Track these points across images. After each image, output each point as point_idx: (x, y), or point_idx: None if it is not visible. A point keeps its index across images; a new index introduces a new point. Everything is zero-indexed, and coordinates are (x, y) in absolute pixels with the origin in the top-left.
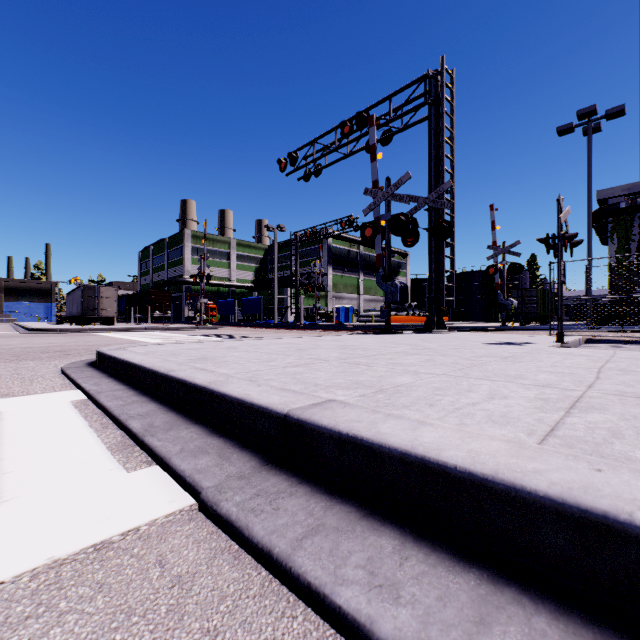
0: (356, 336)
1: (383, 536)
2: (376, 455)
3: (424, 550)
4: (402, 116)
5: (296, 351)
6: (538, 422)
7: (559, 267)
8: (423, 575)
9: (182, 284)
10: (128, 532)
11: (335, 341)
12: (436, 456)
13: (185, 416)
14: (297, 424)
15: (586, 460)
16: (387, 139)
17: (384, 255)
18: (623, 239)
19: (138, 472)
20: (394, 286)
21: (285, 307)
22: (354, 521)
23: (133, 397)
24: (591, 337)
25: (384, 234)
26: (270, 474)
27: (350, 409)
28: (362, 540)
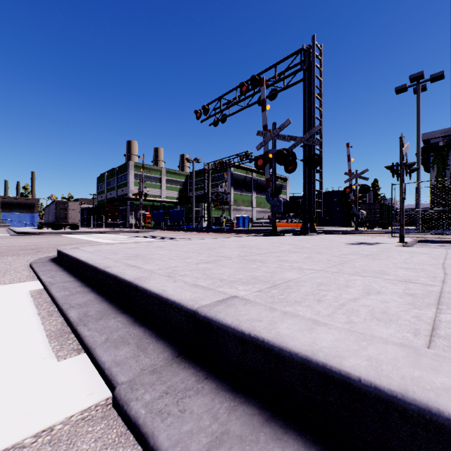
0: (251, 238)
1: (287, 449)
2: (277, 357)
3: None
4: (284, 78)
5: (207, 250)
6: (417, 320)
7: (401, 187)
8: None
9: (127, 200)
10: (41, 433)
11: (236, 241)
12: (338, 365)
13: (115, 306)
14: (204, 321)
15: None
16: (273, 95)
17: (271, 179)
18: (441, 168)
19: (67, 361)
20: (279, 201)
21: (200, 216)
22: (257, 427)
23: (77, 288)
24: (422, 238)
25: (271, 164)
26: (180, 367)
27: (250, 306)
28: None
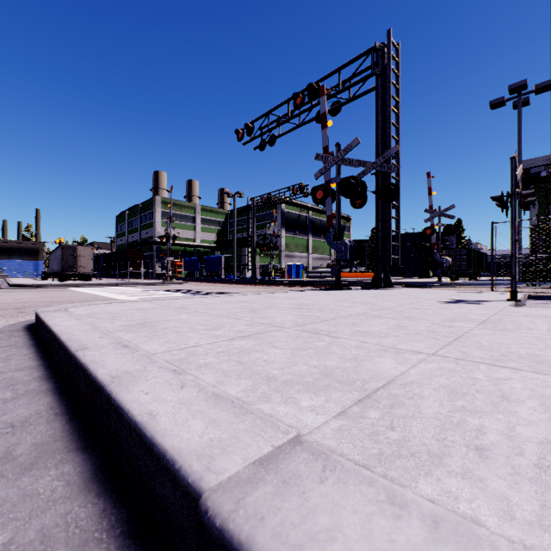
0: (309, 293)
1: None
2: None
3: None
4: (350, 87)
5: (248, 312)
6: None
7: (513, 225)
8: None
9: (153, 244)
10: None
11: (289, 299)
12: None
13: (75, 428)
14: (221, 544)
15: None
16: (336, 110)
17: (334, 216)
18: (544, 204)
19: None
20: (344, 245)
21: (243, 264)
22: None
23: (32, 383)
24: (533, 294)
25: (334, 196)
26: None
27: (338, 488)
28: None
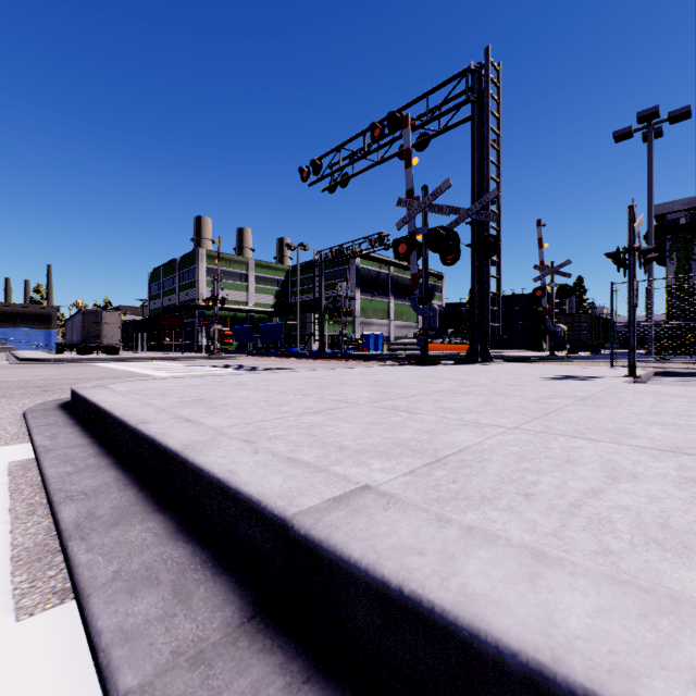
0: (389, 368)
1: None
2: (464, 652)
3: None
4: (440, 116)
5: (317, 389)
6: None
7: (631, 287)
8: None
9: (195, 309)
10: None
11: (365, 375)
12: None
13: (149, 495)
14: (305, 546)
15: None
16: (423, 144)
17: (420, 275)
18: (683, 259)
19: (34, 620)
20: (432, 310)
21: (308, 334)
22: None
23: (90, 459)
24: (661, 369)
25: (420, 251)
26: (253, 649)
27: (398, 513)
28: None
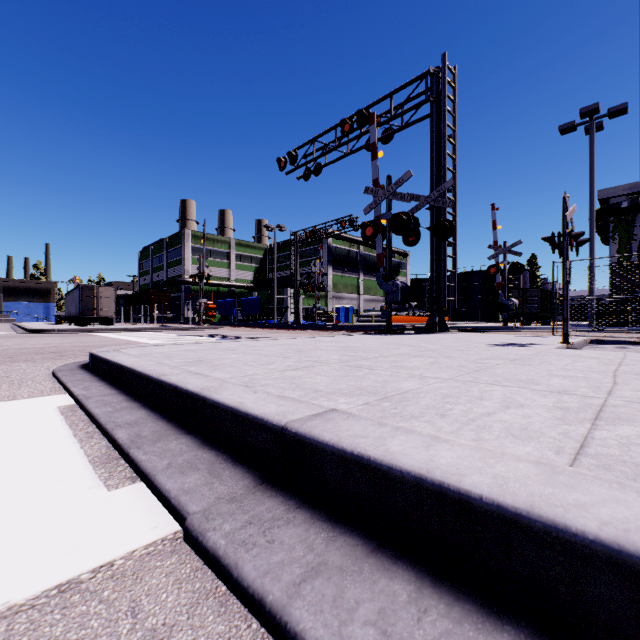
0: (357, 337)
1: (396, 579)
2: (385, 478)
3: (445, 599)
4: (403, 114)
5: (295, 353)
6: (564, 437)
7: (565, 266)
8: (447, 636)
9: (181, 284)
10: (100, 568)
11: (335, 342)
12: (457, 483)
13: (176, 425)
14: (295, 438)
15: (634, 489)
16: (388, 137)
17: (385, 254)
18: (625, 239)
19: (120, 490)
20: (395, 286)
21: (285, 307)
22: (361, 558)
23: (123, 403)
24: (596, 338)
25: (385, 233)
26: (265, 496)
27: (354, 421)
28: (371, 584)
